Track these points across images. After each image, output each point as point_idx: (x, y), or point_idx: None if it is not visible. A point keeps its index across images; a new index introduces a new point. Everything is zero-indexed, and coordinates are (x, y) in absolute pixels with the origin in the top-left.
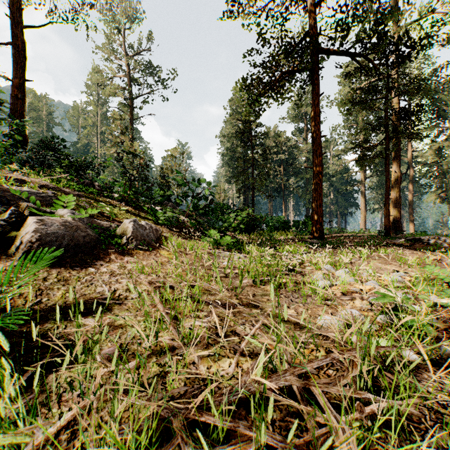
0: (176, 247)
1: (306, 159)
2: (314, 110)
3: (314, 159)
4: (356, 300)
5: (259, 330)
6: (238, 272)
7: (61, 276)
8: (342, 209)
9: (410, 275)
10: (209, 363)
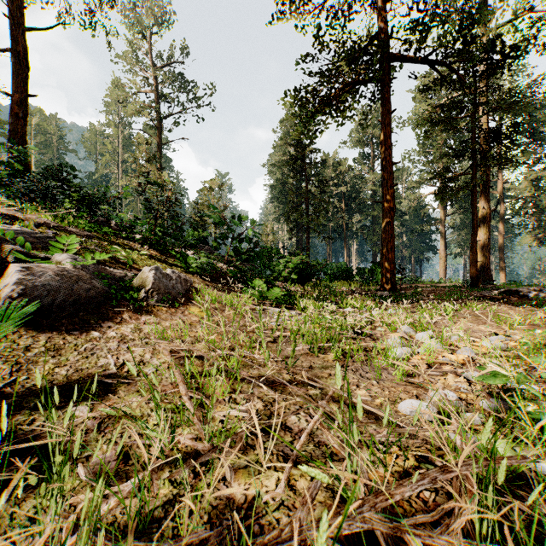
0: (211, 302)
1: (372, 192)
2: (384, 130)
3: (384, 191)
4: (448, 376)
5: (318, 422)
6: (289, 335)
7: (51, 344)
8: (416, 254)
9: (514, 339)
10: (247, 480)
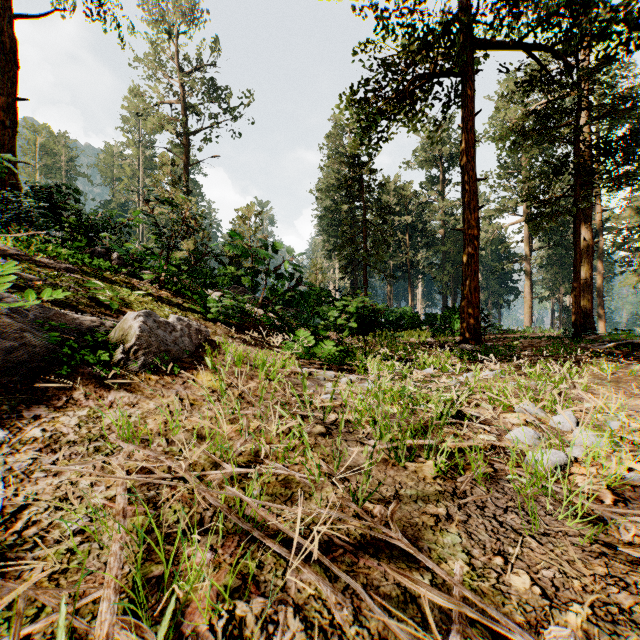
0: (234, 363)
1: (442, 223)
2: (466, 137)
3: (466, 216)
4: None
5: None
6: (350, 419)
7: None
8: (495, 297)
9: None
10: None
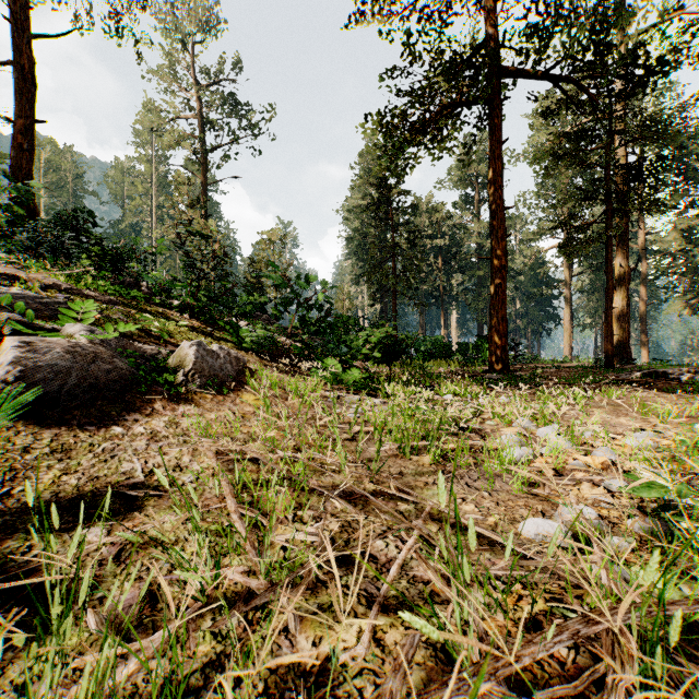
0: (270, 387)
1: (478, 246)
2: (493, 166)
3: (493, 244)
4: (582, 485)
5: (413, 549)
6: (372, 431)
7: (58, 443)
8: (534, 325)
9: (665, 436)
10: (318, 631)
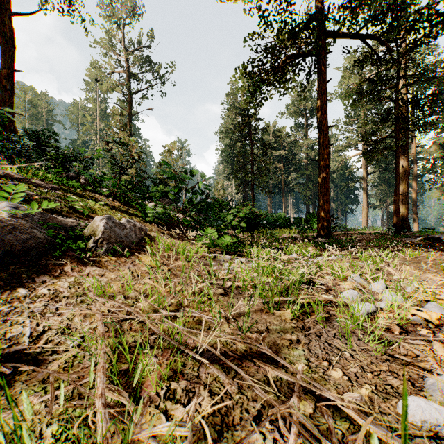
0: (164, 250)
1: (306, 155)
2: (321, 97)
3: (320, 151)
4: (433, 345)
5: None
6: (240, 285)
7: None
8: (342, 206)
9: None
10: None
